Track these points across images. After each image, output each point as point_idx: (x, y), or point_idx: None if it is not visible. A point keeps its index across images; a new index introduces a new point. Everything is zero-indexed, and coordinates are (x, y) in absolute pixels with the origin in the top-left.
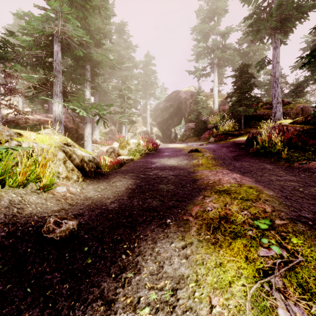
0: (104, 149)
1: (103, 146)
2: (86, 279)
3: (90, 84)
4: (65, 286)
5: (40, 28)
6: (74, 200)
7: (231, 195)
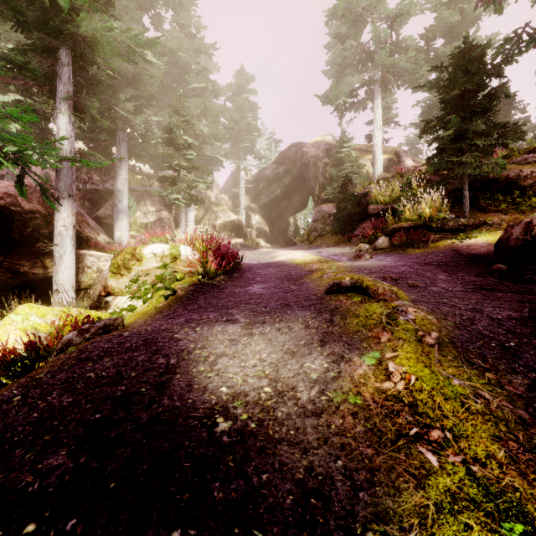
0: None
1: None
2: None
3: (66, 97)
4: None
5: None
6: None
7: None
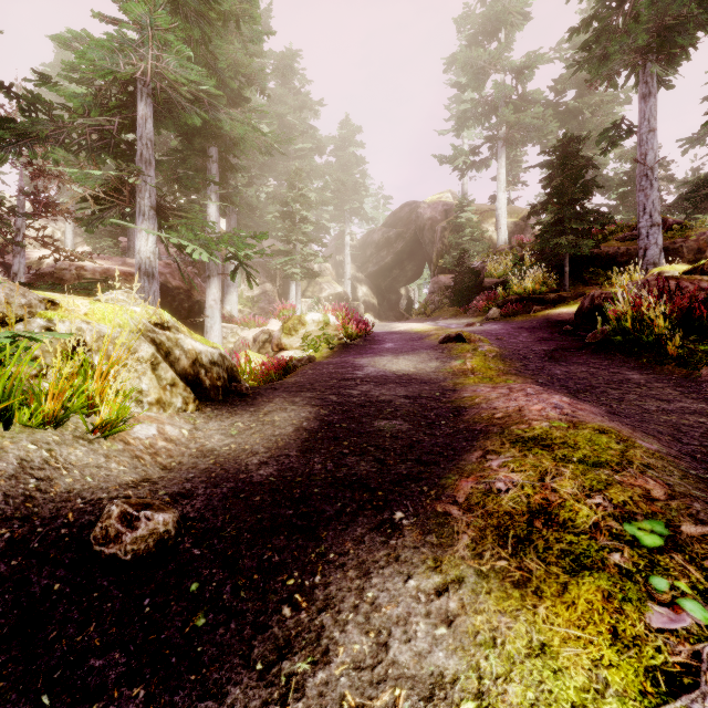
0: (250, 335)
1: (248, 328)
2: (189, 675)
3: (218, 190)
4: (136, 693)
5: (107, 66)
6: (174, 456)
7: (555, 450)
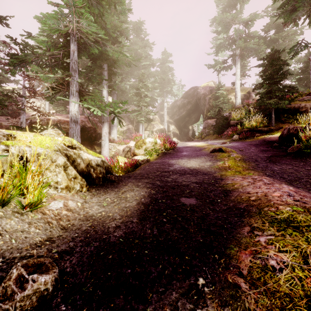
0: (121, 148)
1: (120, 145)
2: None
3: (107, 83)
4: None
5: (56, 27)
6: (70, 220)
7: (305, 233)
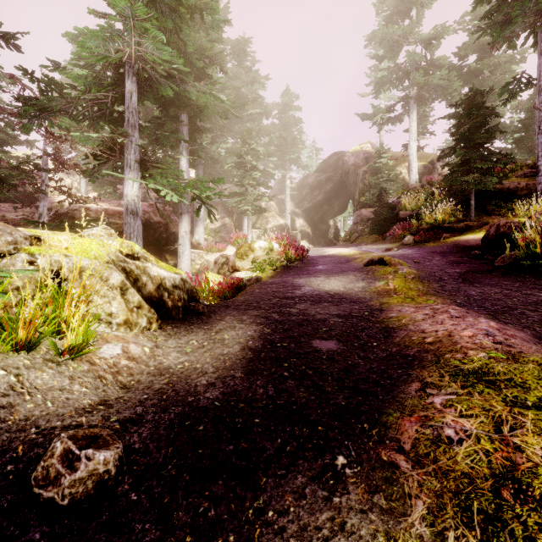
0: (212, 258)
1: (211, 253)
2: None
3: (188, 147)
4: None
5: (102, 52)
6: (134, 374)
7: (503, 390)
